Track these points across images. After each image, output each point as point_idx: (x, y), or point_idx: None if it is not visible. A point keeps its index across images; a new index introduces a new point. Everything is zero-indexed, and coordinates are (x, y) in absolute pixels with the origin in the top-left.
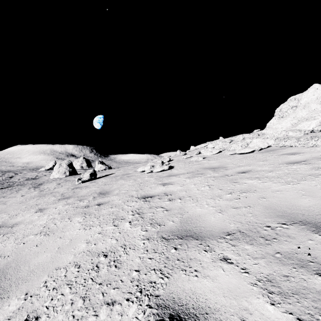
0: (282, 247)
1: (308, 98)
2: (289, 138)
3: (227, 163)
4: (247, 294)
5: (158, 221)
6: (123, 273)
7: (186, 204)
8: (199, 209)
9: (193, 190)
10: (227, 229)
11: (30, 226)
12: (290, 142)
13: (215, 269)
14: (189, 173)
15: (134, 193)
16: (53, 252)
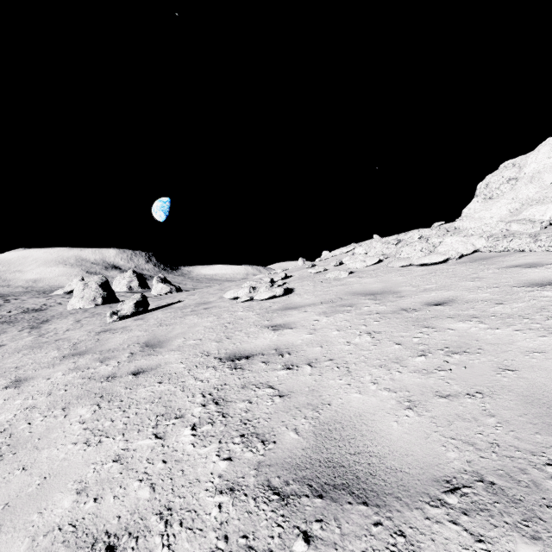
0: None
1: (539, 163)
2: (516, 235)
3: (399, 283)
4: None
5: (261, 428)
6: None
7: (325, 379)
8: (356, 395)
9: (337, 344)
10: (443, 468)
11: None
12: (518, 242)
13: None
14: (325, 304)
15: (213, 347)
16: None
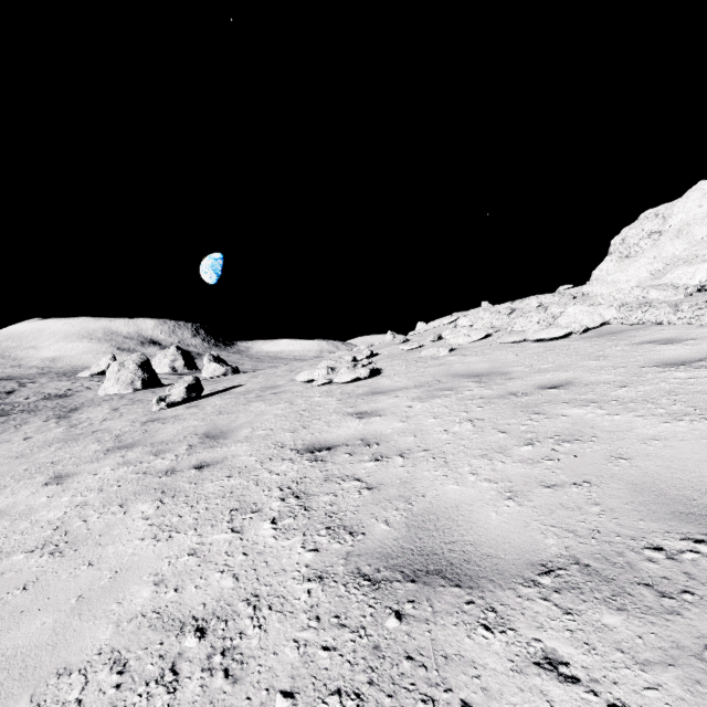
0: None
1: (688, 213)
2: (653, 305)
3: (510, 363)
4: None
5: (348, 520)
6: (247, 700)
7: (419, 471)
8: (453, 487)
9: (433, 433)
10: (539, 553)
11: (23, 526)
12: (655, 313)
13: (527, 700)
14: (420, 388)
15: (288, 438)
16: (62, 612)
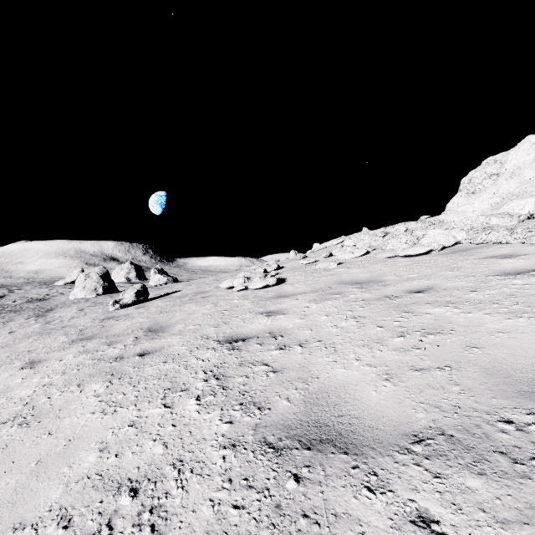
0: None
1: (519, 160)
2: (494, 228)
3: (385, 273)
4: None
5: (257, 398)
6: None
7: (314, 357)
8: (341, 370)
9: (325, 327)
10: (411, 425)
11: (0, 402)
12: (496, 235)
13: None
14: (315, 292)
15: (212, 332)
16: (23, 474)
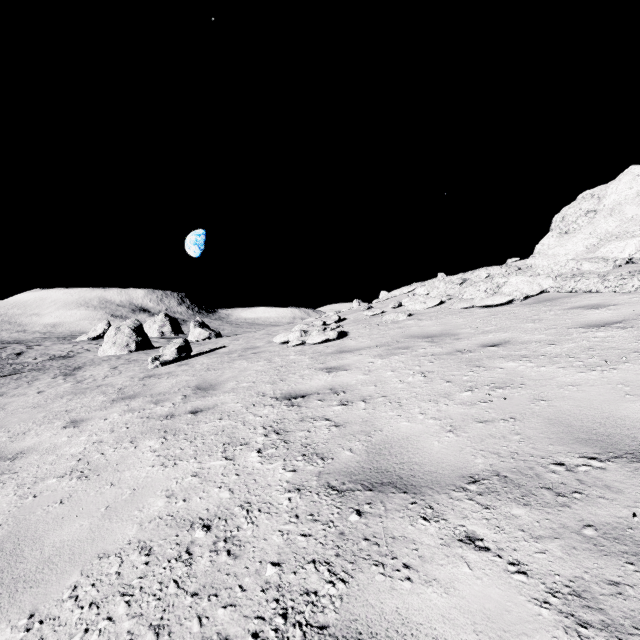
0: (596, 511)
1: (620, 194)
2: (584, 275)
3: (459, 325)
4: (529, 627)
5: (320, 449)
6: (245, 568)
7: (378, 412)
8: (405, 423)
9: (390, 383)
10: (469, 469)
11: (51, 459)
12: (586, 282)
13: (451, 562)
14: (381, 347)
15: (268, 389)
16: (95, 517)
